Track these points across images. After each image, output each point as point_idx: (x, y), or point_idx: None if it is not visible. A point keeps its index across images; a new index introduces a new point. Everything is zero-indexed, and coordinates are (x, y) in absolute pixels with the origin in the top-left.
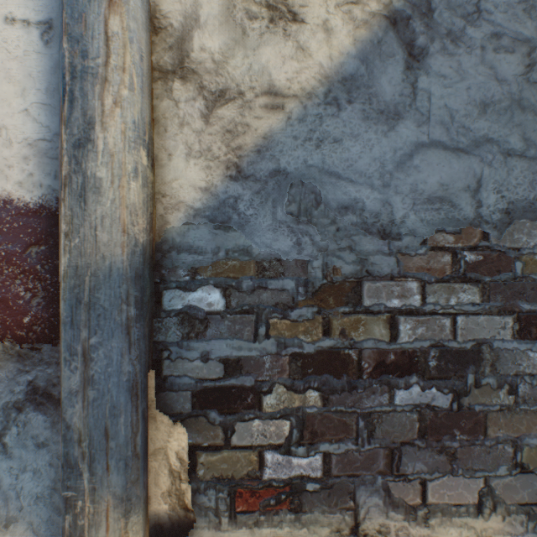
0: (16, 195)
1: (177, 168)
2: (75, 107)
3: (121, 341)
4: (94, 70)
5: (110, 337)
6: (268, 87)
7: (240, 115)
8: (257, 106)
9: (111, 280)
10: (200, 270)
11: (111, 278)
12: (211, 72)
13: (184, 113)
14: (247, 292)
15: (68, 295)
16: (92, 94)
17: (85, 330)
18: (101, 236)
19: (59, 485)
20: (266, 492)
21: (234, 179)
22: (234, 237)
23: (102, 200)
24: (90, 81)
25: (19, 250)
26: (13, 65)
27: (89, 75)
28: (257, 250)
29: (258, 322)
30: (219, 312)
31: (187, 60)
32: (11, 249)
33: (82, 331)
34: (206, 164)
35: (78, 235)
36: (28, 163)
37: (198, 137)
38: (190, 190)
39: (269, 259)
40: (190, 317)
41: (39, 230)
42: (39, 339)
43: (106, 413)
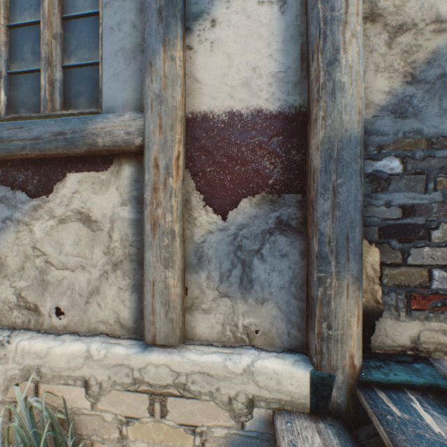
0: (264, 107)
1: (367, 80)
2: (326, 42)
3: (356, 181)
4: (338, 18)
5: (349, 179)
6: (435, 18)
7: (413, 40)
8: (426, 32)
9: (350, 144)
10: (383, 147)
11: (350, 143)
12: (392, 14)
13: (372, 44)
14: (418, 160)
15: (323, 155)
16: (337, 32)
17: (333, 175)
18: (344, 117)
19: (294, 281)
20: (433, 297)
21: (409, 83)
22: (409, 123)
23: (344, 95)
24: (335, 25)
25: (266, 140)
26: (262, 30)
27: (335, 21)
28: (426, 131)
29: (427, 180)
30: (397, 174)
31: (375, 9)
32: (261, 140)
33: (332, 176)
34: (388, 76)
35: (329, 118)
36: (271, 87)
37: (382, 58)
38: (377, 94)
39: (436, 137)
40: (376, 178)
41: (278, 127)
42: (277, 193)
43: (346, 225)
